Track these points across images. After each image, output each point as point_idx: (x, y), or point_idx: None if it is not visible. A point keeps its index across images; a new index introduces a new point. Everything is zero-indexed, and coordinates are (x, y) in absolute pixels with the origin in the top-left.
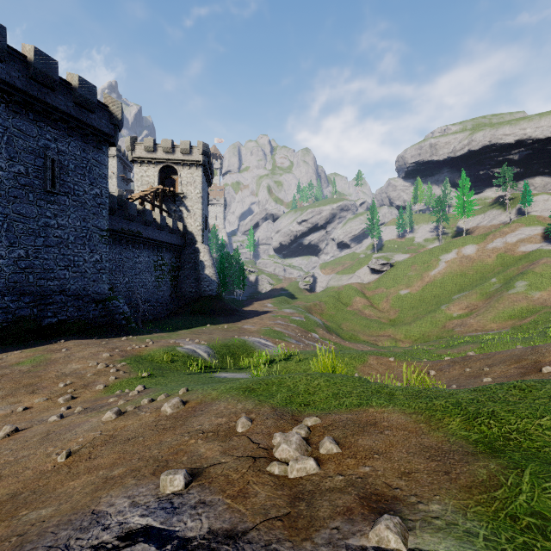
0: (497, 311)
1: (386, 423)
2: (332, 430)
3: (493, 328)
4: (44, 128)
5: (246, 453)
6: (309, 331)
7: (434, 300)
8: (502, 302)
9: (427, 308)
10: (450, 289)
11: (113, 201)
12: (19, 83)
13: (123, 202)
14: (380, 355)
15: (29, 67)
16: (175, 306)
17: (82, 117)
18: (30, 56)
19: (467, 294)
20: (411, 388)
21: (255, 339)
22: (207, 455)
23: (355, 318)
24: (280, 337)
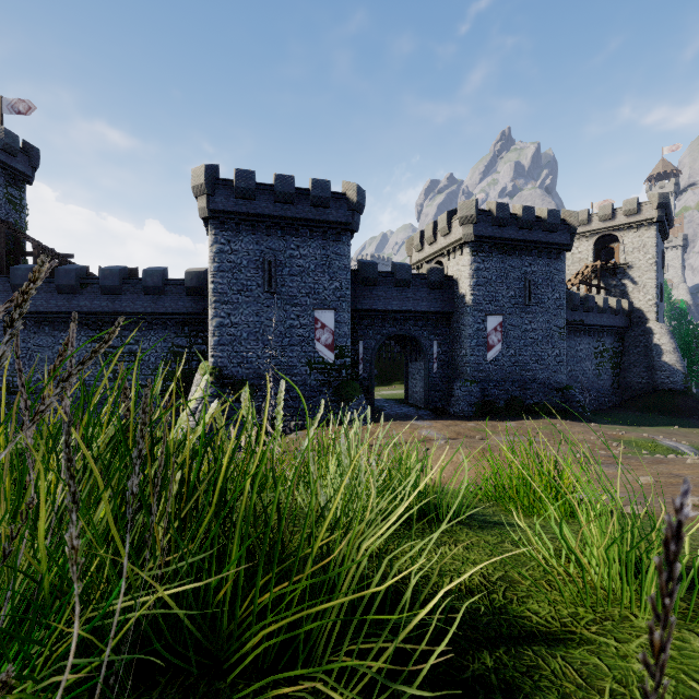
0: None
1: None
2: None
3: None
4: (523, 259)
5: None
6: None
7: None
8: None
9: None
10: None
11: None
12: (513, 236)
13: (567, 294)
14: None
15: (518, 221)
16: (617, 397)
17: (547, 239)
18: (519, 213)
19: None
20: None
21: None
22: None
23: None
24: None
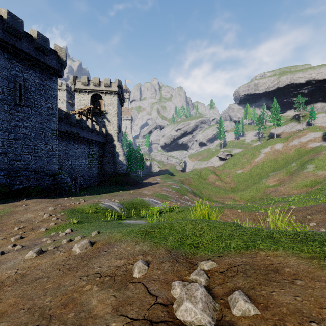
0: (296, 182)
1: (288, 269)
2: (232, 276)
3: (295, 193)
4: (14, 63)
5: (142, 312)
6: (183, 194)
7: (257, 176)
8: (299, 177)
9: (253, 181)
10: (267, 170)
11: (61, 113)
12: None
13: (67, 114)
14: (232, 208)
15: (4, 23)
16: (100, 179)
17: (39, 58)
18: (4, 16)
19: (277, 173)
20: (285, 231)
21: (149, 199)
22: (96, 312)
23: (210, 187)
24: (165, 198)
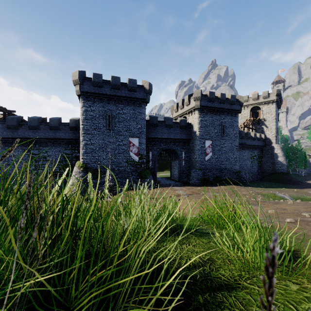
0: None
1: None
2: None
3: None
4: (221, 116)
5: None
6: None
7: None
8: None
9: None
10: None
11: None
12: (216, 106)
13: (239, 132)
14: None
15: (219, 99)
16: (259, 176)
17: (231, 108)
18: (219, 96)
19: None
20: None
21: None
22: None
23: None
24: None
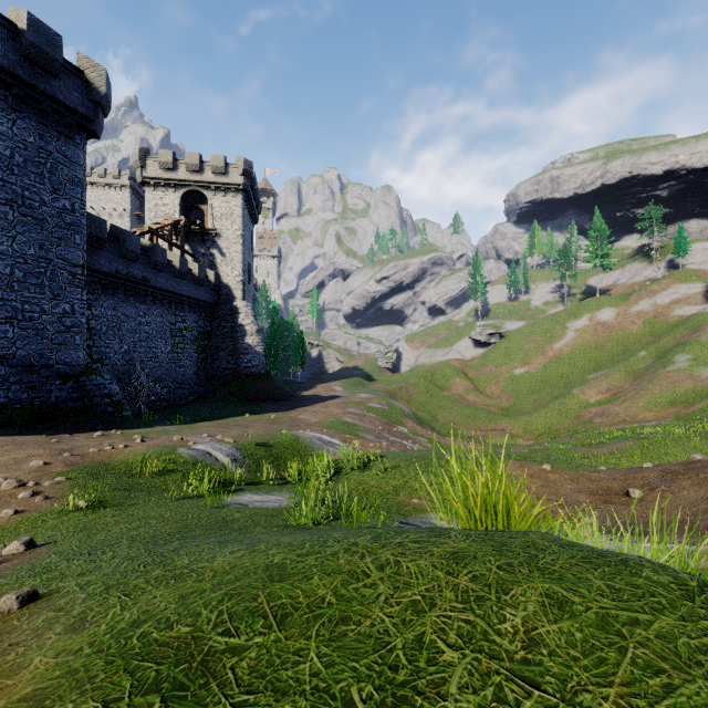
0: (651, 395)
1: None
2: None
3: (648, 418)
4: None
5: None
6: (394, 423)
7: (561, 381)
8: (658, 383)
9: (552, 392)
10: (583, 367)
11: (100, 227)
12: None
13: (119, 232)
14: (525, 461)
15: None
16: (202, 388)
17: (36, 81)
18: None
19: (606, 373)
20: None
21: (313, 435)
22: None
23: (454, 405)
24: (352, 432)
